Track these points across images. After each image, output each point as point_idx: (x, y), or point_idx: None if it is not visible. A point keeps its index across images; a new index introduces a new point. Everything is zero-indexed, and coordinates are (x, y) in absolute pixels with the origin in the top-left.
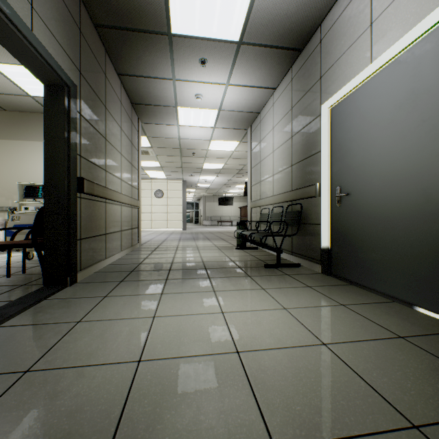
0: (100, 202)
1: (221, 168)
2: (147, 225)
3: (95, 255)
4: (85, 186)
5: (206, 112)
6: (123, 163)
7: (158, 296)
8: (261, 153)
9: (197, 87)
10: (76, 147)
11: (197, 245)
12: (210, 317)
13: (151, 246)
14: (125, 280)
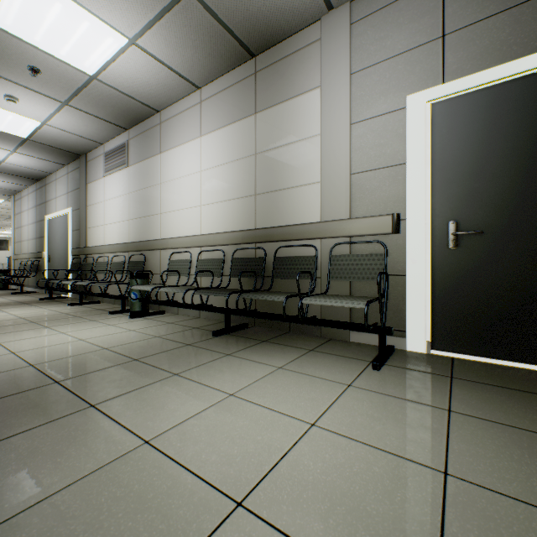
0: None
1: None
2: None
3: None
4: None
5: None
6: None
7: None
8: (22, 221)
9: None
10: None
11: None
12: None
13: None
14: None
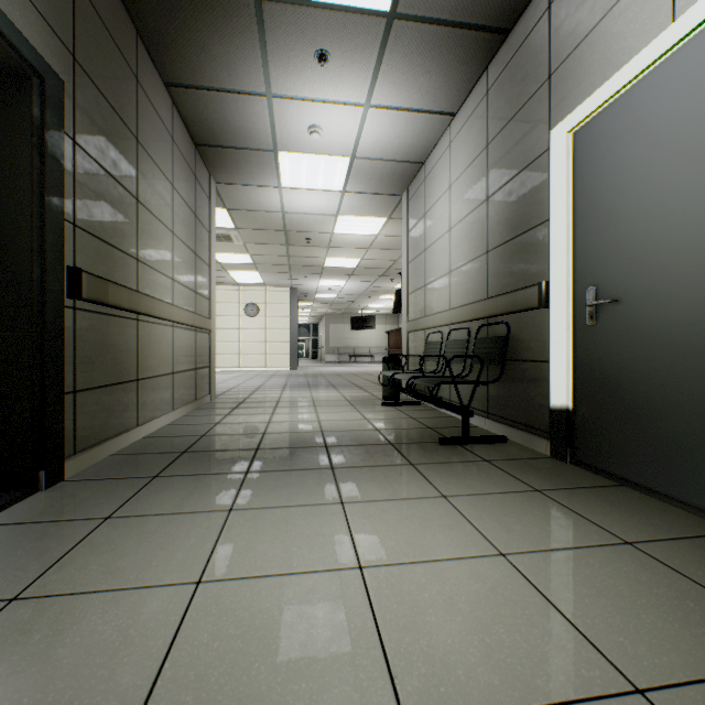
0: (124, 319)
1: (355, 266)
2: (232, 362)
3: (111, 421)
4: (84, 285)
5: (329, 161)
6: (178, 250)
7: (220, 517)
8: (427, 234)
9: (311, 111)
10: (62, 204)
11: (313, 398)
12: (332, 585)
13: (232, 400)
14: (164, 475)
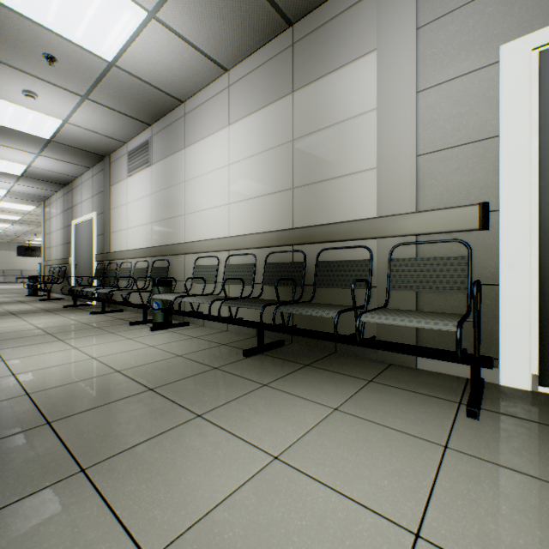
0: None
1: (18, 219)
2: None
3: None
4: None
5: None
6: None
7: None
8: (51, 227)
9: None
10: None
11: None
12: None
13: None
14: None
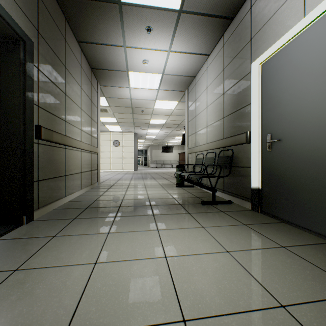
0: (60, 148)
1: (164, 123)
2: (107, 167)
3: (54, 194)
4: (42, 133)
5: (152, 76)
6: (83, 116)
7: (104, 236)
8: (196, 109)
9: (144, 53)
10: (33, 97)
11: (144, 184)
12: (153, 264)
13: (107, 184)
14: (78, 218)
